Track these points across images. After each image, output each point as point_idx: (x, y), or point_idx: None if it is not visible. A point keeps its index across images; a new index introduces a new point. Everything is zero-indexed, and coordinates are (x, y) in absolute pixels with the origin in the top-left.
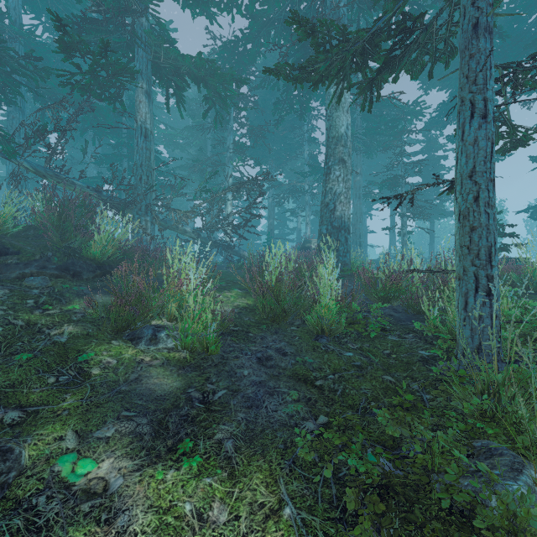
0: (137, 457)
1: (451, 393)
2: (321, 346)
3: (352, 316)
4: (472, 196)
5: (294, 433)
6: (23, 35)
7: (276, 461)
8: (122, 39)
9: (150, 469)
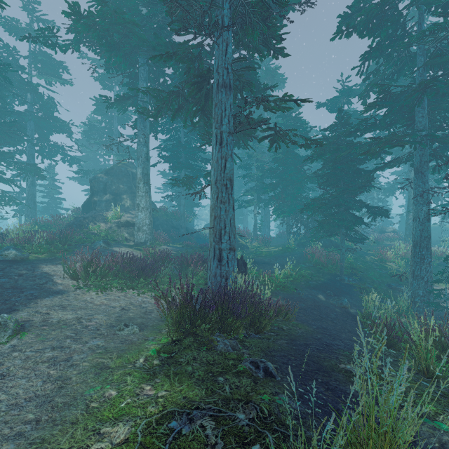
0: None
1: None
2: None
3: None
4: None
5: None
6: None
7: None
8: None
9: None
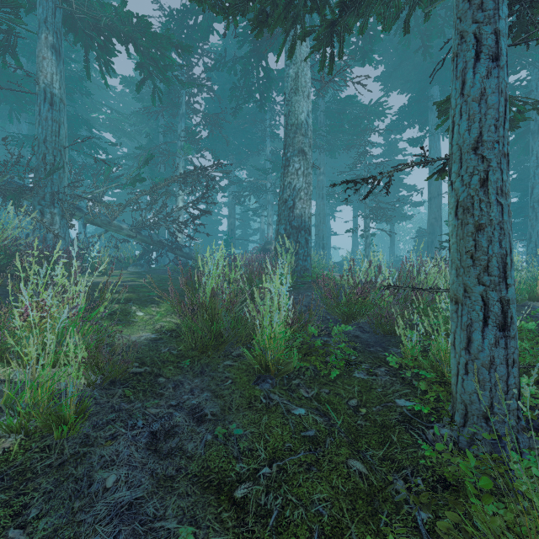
0: None
1: (474, 533)
2: (261, 398)
3: (309, 342)
4: (478, 179)
5: None
6: None
7: None
8: None
9: None
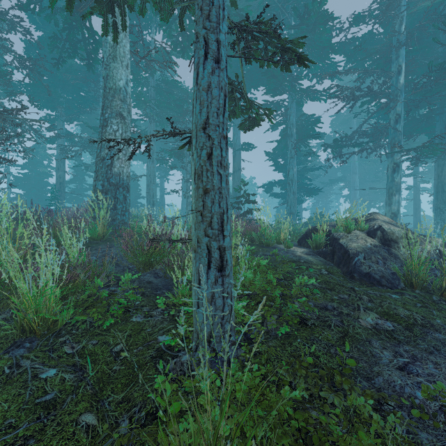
0: None
1: None
2: (6, 368)
3: (97, 293)
4: (206, 152)
5: None
6: None
7: None
8: None
9: None
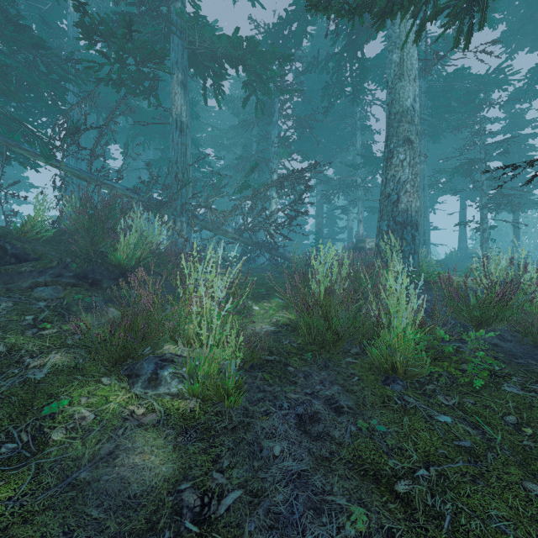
0: None
1: None
2: (395, 399)
3: (436, 346)
4: None
5: None
6: (79, 49)
7: None
8: (156, 28)
9: None
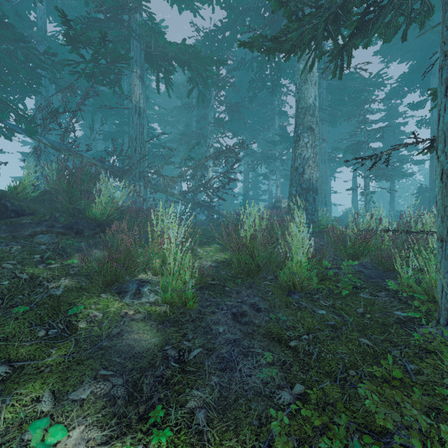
0: (107, 427)
1: (443, 368)
2: (294, 303)
3: (323, 272)
4: None
5: (269, 405)
6: (47, 38)
7: (250, 442)
8: (120, 33)
9: (118, 443)
